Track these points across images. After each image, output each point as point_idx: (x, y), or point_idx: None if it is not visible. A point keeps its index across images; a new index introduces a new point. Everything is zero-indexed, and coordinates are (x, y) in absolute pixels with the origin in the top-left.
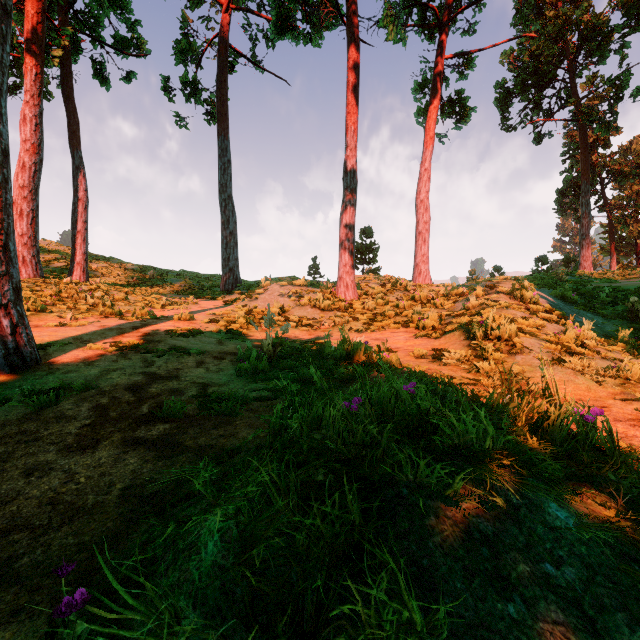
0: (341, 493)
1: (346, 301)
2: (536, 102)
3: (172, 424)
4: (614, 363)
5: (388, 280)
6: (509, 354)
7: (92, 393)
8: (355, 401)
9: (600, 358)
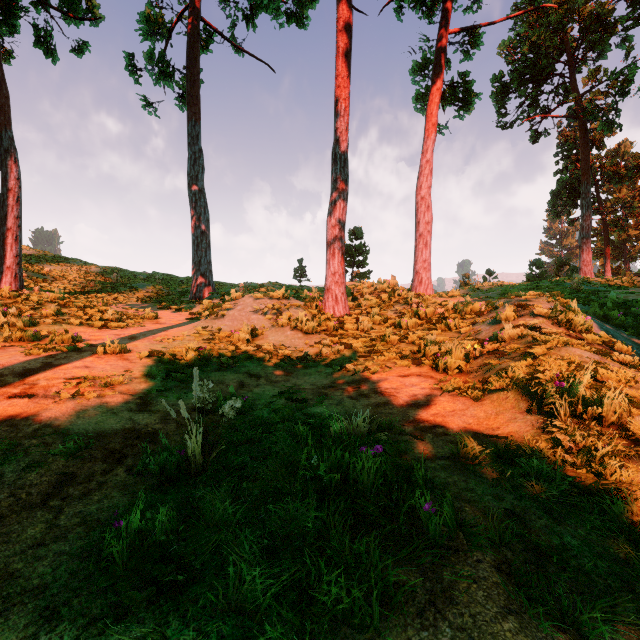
0: None
1: (335, 318)
2: (533, 98)
3: None
4: None
5: (383, 289)
6: (631, 458)
7: None
8: None
9: None
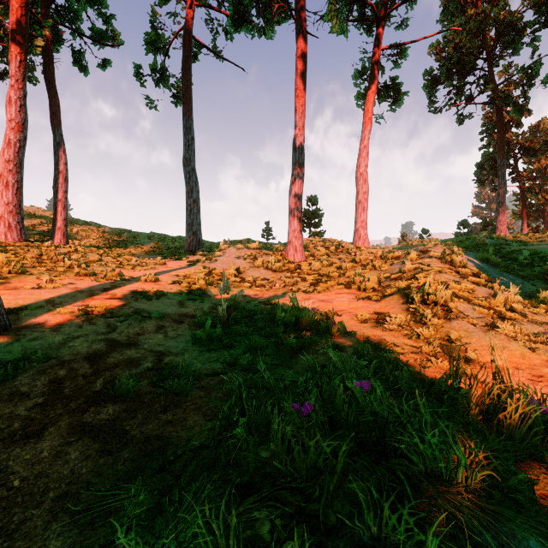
0: (291, 541)
1: (295, 262)
2: (459, 88)
3: (122, 405)
4: (544, 329)
5: (332, 243)
6: (445, 319)
7: (52, 364)
8: (306, 407)
9: (528, 322)
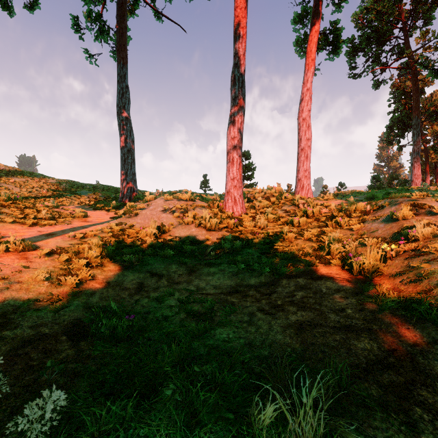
0: None
1: (234, 216)
2: (376, 55)
3: None
4: None
5: (271, 194)
6: None
7: None
8: None
9: None
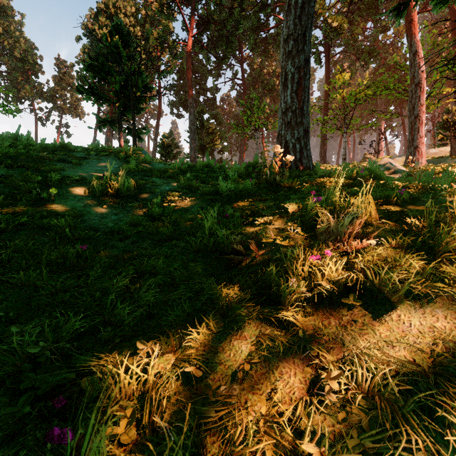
0: None
1: None
2: None
3: None
4: None
5: None
6: None
7: None
8: None
9: None
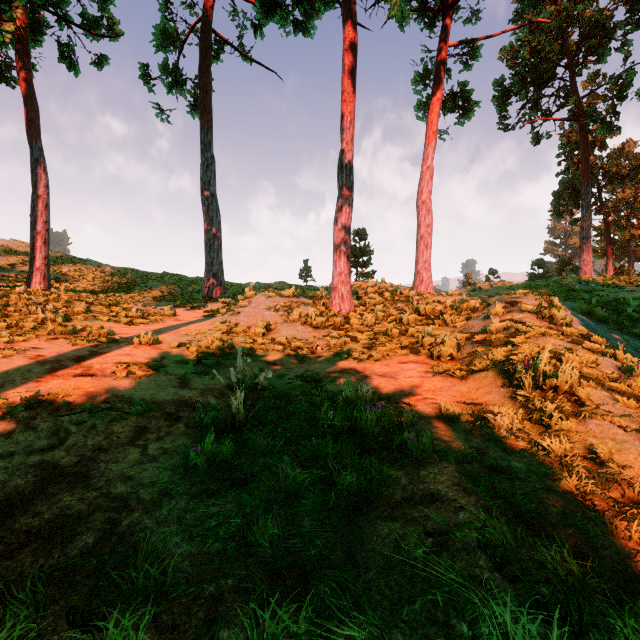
0: None
1: (341, 314)
2: (535, 101)
3: None
4: None
5: (386, 288)
6: (575, 416)
7: None
8: None
9: None
